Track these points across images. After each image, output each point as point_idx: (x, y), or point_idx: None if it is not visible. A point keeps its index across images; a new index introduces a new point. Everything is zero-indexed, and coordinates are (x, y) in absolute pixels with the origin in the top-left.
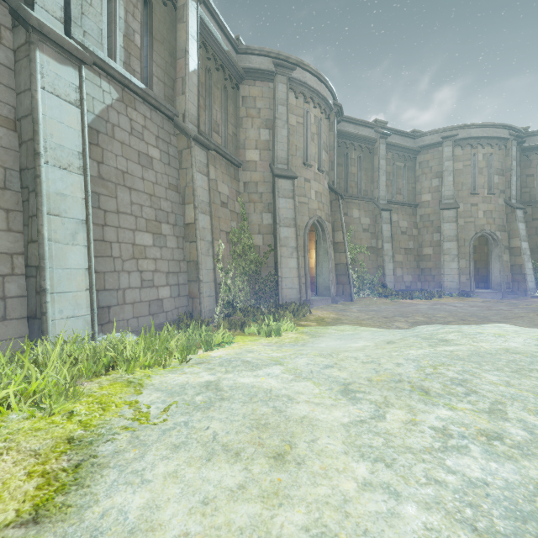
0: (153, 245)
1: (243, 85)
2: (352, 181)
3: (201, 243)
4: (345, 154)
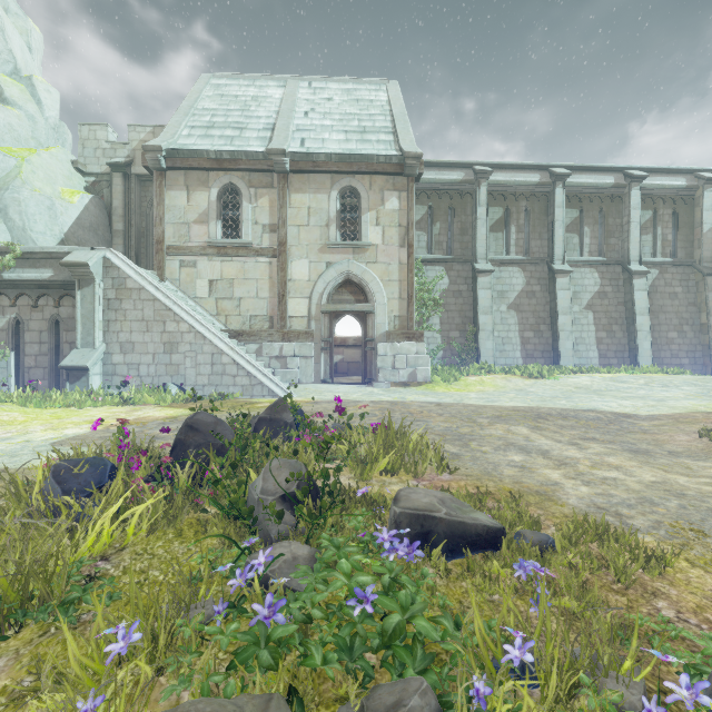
0: (677, 337)
1: None
2: None
3: (711, 334)
4: None
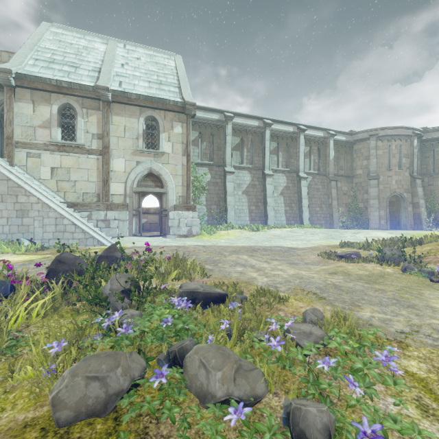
0: (320, 210)
1: (355, 145)
2: (438, 164)
3: (333, 209)
4: (432, 150)
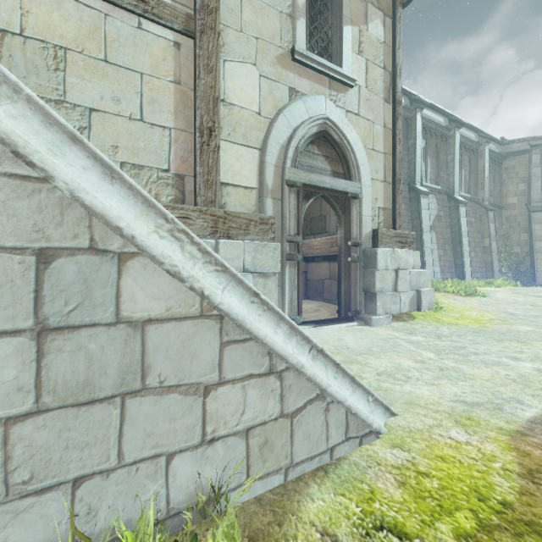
0: (474, 256)
1: (505, 161)
2: None
3: (492, 254)
4: None
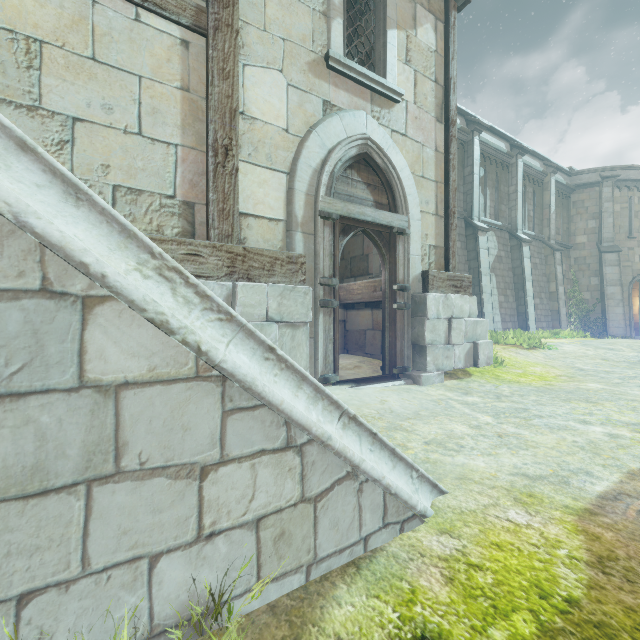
0: (539, 303)
1: (573, 194)
2: None
3: (559, 301)
4: None
